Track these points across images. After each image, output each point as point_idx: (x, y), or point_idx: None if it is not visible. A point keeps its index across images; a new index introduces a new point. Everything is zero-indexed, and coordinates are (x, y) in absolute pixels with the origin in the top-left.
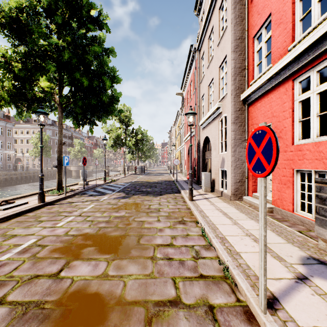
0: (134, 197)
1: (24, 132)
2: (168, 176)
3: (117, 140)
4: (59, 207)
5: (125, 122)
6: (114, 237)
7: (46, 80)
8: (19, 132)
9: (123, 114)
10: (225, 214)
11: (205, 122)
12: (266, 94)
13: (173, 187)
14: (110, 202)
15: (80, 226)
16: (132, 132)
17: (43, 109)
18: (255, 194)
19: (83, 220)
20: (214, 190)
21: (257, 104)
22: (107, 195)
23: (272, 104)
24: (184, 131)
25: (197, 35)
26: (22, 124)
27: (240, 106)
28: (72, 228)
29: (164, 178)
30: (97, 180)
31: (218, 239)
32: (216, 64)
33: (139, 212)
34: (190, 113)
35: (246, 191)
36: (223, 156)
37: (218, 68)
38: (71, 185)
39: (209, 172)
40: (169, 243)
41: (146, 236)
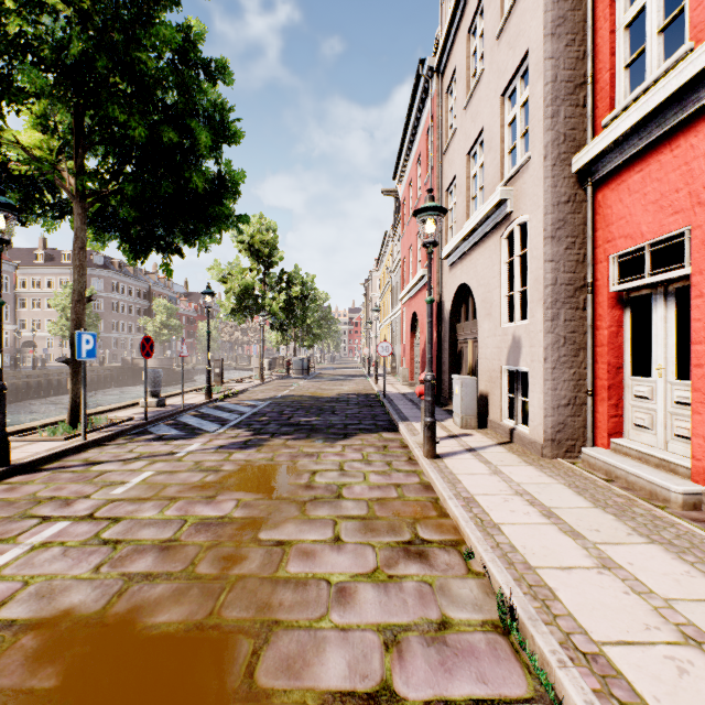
0: (273, 444)
1: (43, 282)
2: (363, 382)
3: (245, 298)
4: (47, 480)
5: (264, 256)
6: (159, 642)
7: (37, 128)
8: (31, 282)
9: (259, 237)
10: (550, 517)
11: (458, 247)
12: (667, 139)
13: (378, 413)
14: (202, 460)
15: (65, 569)
16: (279, 280)
17: (4, 194)
18: (619, 442)
19: (89, 539)
20: (486, 424)
21: (631, 177)
22: (202, 437)
23: (695, 166)
24: (400, 277)
25: (435, 42)
26: (38, 266)
27: (570, 190)
28: (29, 583)
29: (355, 388)
30: (192, 393)
31: (582, 670)
32: (492, 89)
33: (277, 501)
34: (430, 209)
35: (589, 432)
36: (516, 333)
37: (500, 98)
38: (121, 407)
39: (469, 375)
40: (376, 685)
41: (288, 632)
